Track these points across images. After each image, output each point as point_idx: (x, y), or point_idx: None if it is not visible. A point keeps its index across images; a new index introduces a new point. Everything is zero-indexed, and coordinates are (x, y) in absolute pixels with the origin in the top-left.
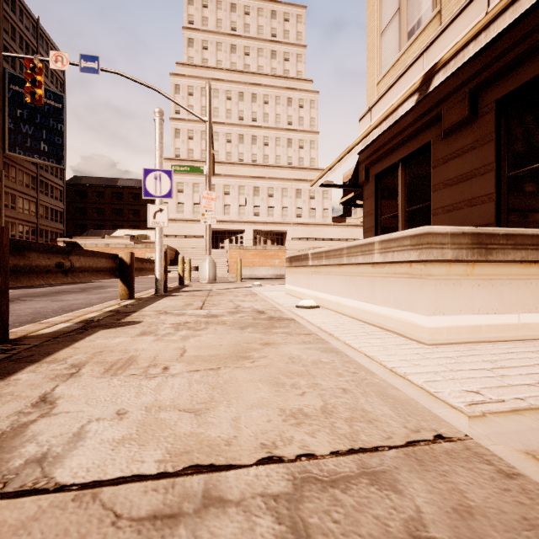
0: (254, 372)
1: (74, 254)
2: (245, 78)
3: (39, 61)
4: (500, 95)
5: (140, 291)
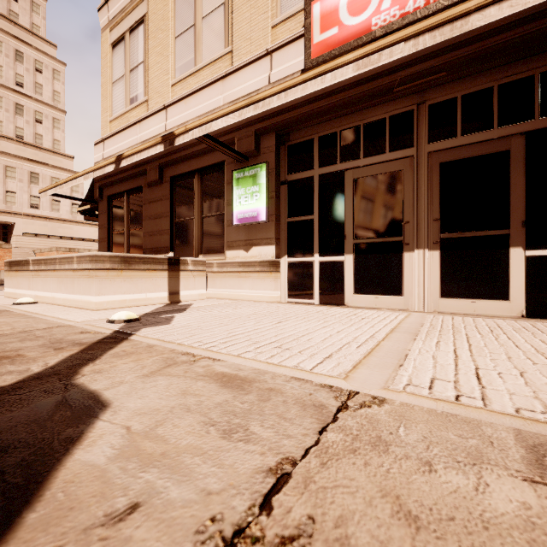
0: None
1: None
2: None
3: None
4: (172, 175)
5: None
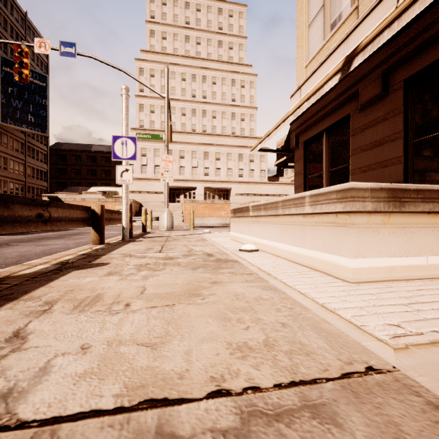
0: (204, 308)
1: (52, 206)
2: (197, 63)
3: (25, 47)
4: (408, 75)
5: (110, 237)
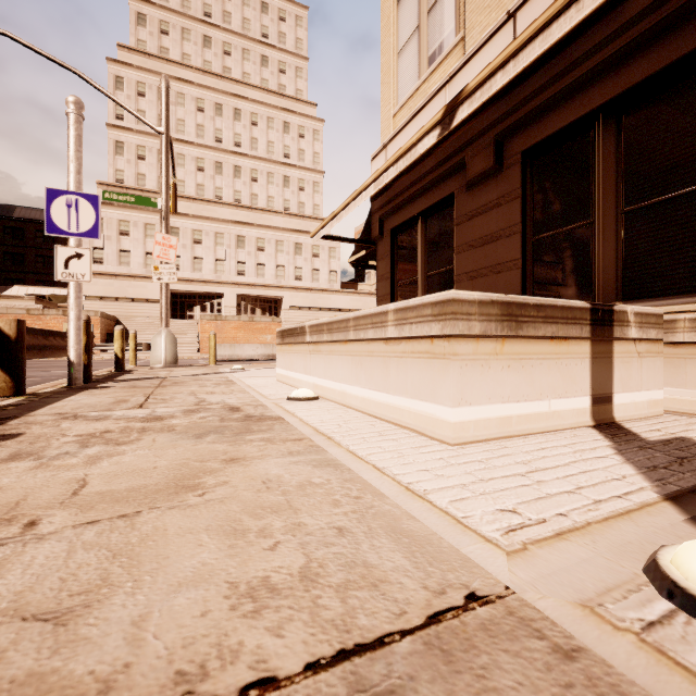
0: (200, 514)
1: None
2: (225, 86)
3: None
4: (526, 146)
5: (45, 382)
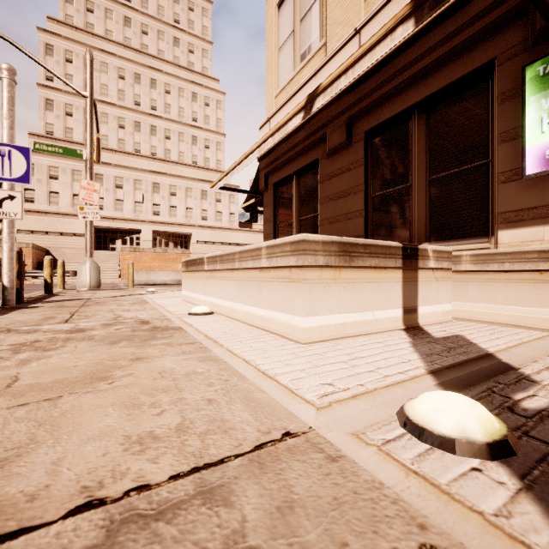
0: (109, 395)
1: None
2: (142, 59)
3: None
4: (368, 128)
5: None
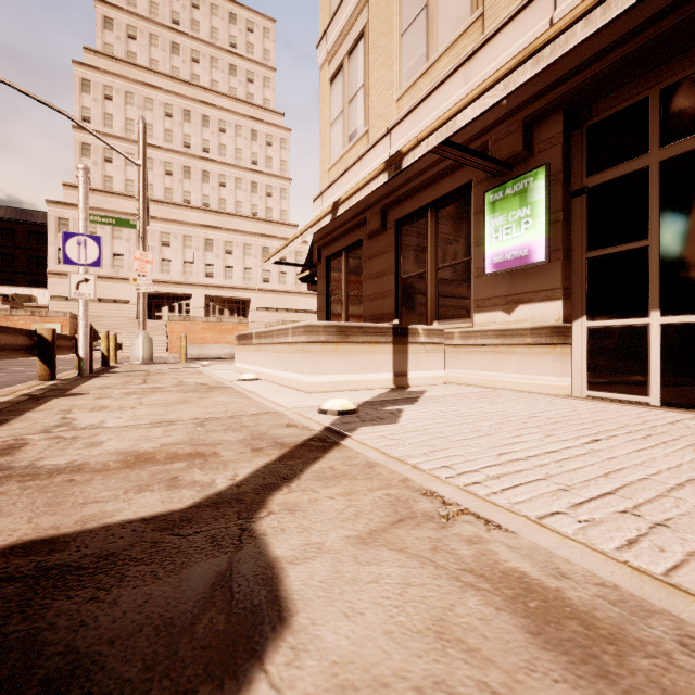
0: (192, 406)
1: None
2: (193, 93)
3: None
4: (397, 218)
5: None
